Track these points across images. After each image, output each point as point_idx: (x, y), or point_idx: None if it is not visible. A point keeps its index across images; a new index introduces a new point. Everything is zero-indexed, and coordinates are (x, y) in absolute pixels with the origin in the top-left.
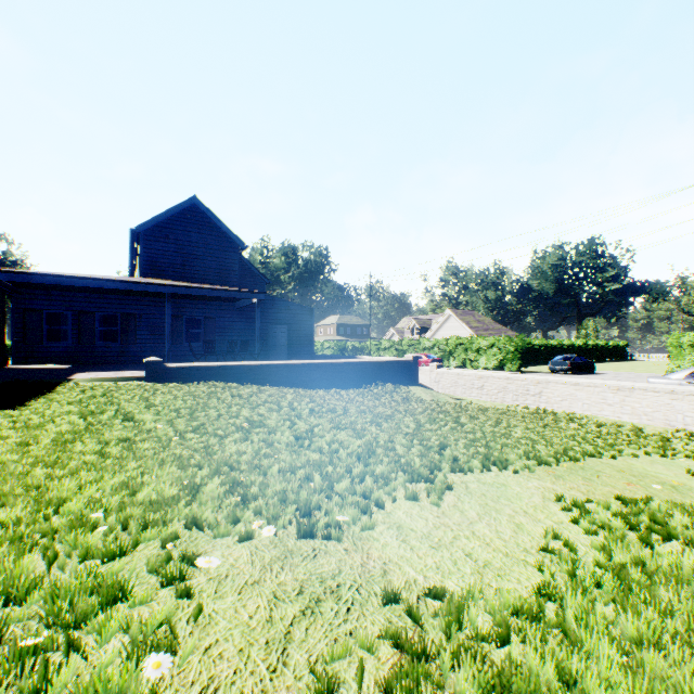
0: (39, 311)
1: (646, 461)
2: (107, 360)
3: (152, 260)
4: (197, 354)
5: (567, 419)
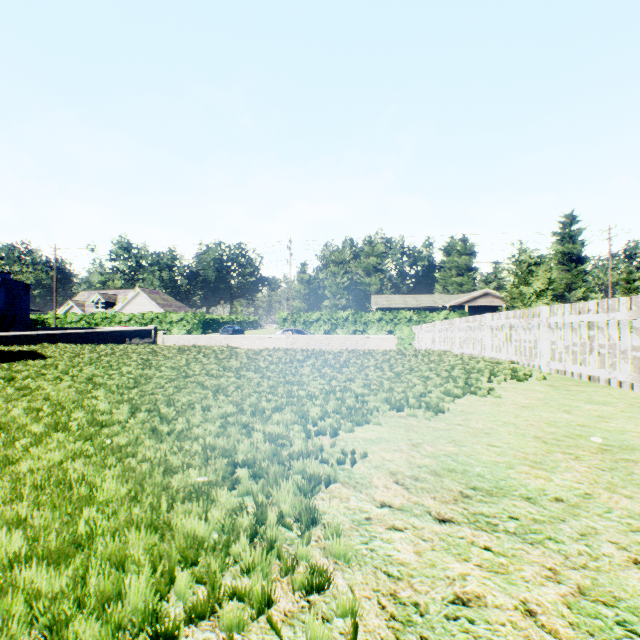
0: None
1: None
2: None
3: None
4: None
5: None
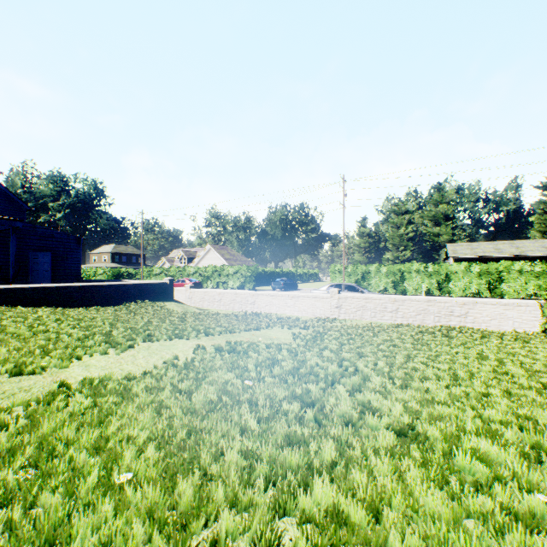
0: None
1: (277, 331)
2: None
3: None
4: None
5: (265, 316)
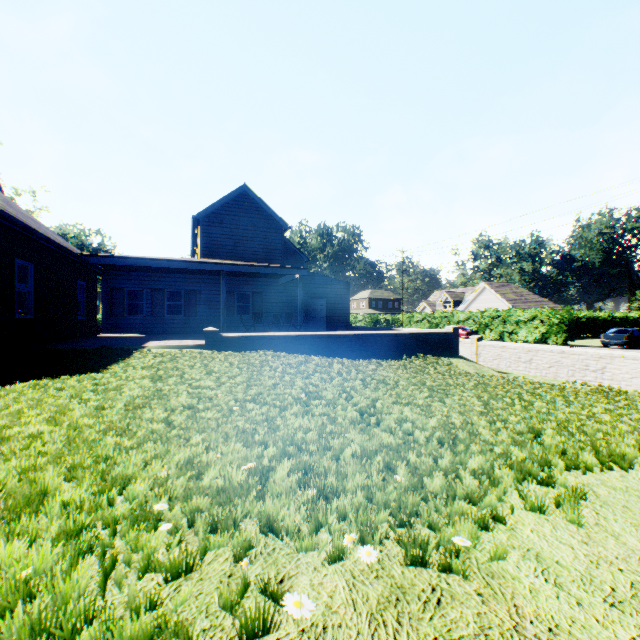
0: (122, 289)
1: None
2: (174, 330)
3: (209, 243)
4: (247, 325)
5: None
